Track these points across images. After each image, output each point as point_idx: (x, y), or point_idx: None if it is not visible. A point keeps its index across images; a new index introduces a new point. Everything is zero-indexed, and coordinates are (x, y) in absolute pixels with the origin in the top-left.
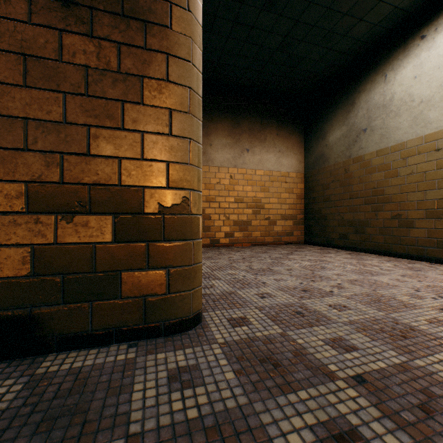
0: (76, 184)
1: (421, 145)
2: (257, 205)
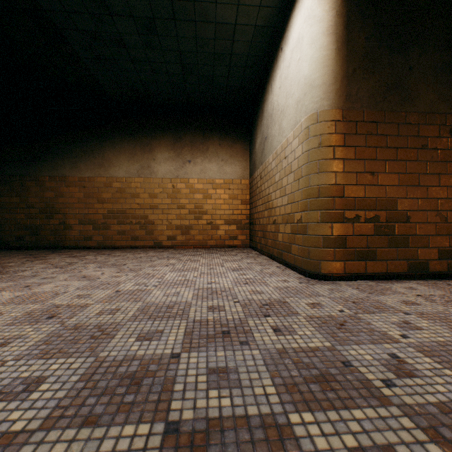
0: None
1: (281, 152)
2: (199, 211)
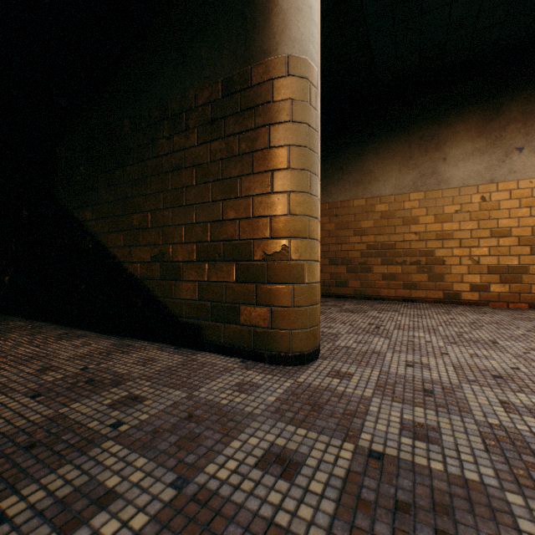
0: (216, 242)
1: None
2: None
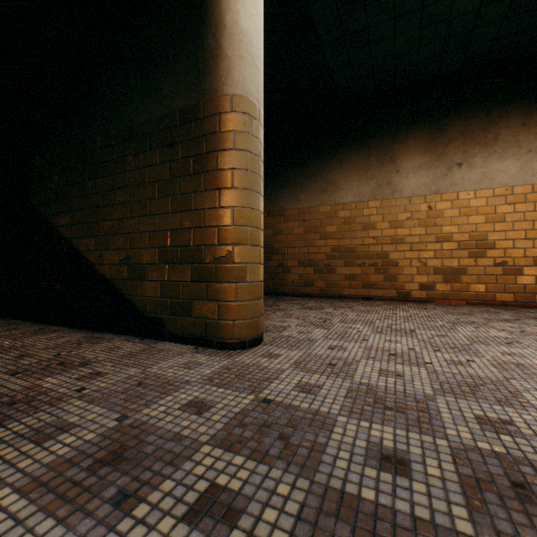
0: (175, 247)
1: None
2: (478, 244)
